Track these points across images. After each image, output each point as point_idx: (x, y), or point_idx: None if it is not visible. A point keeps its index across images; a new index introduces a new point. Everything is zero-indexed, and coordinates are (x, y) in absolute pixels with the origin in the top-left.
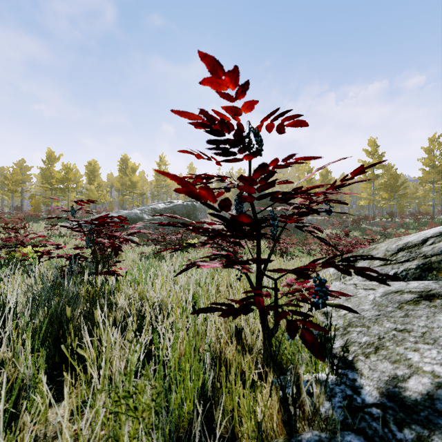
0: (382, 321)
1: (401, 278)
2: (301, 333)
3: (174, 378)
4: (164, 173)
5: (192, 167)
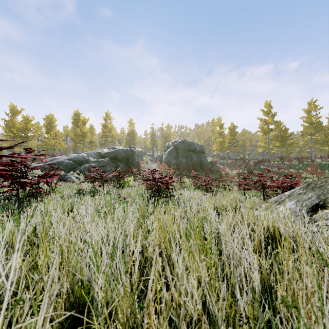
0: None
1: None
2: None
3: None
4: None
5: (131, 122)
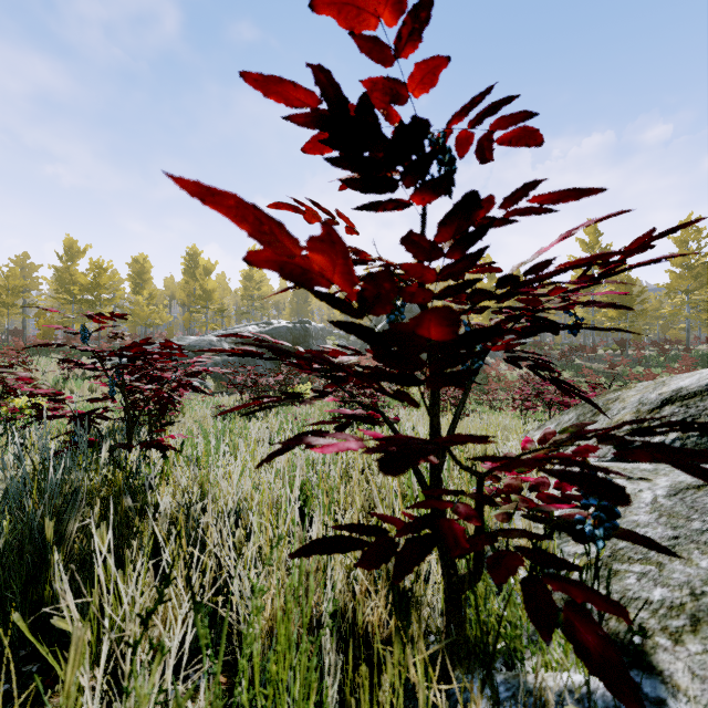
0: (689, 552)
1: None
2: (564, 619)
3: (260, 668)
4: (205, 193)
5: None
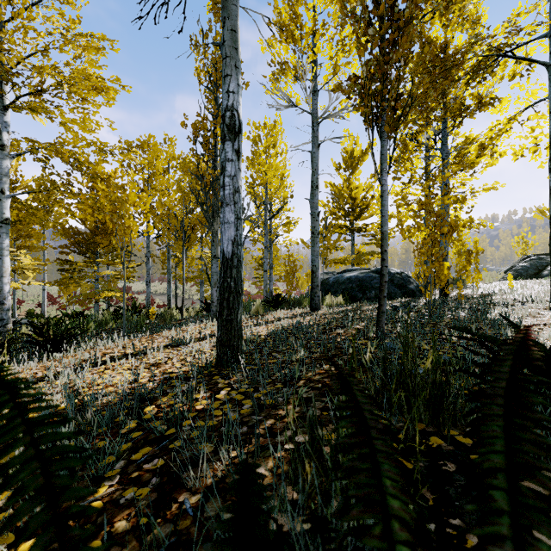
0: None
1: None
2: None
3: None
4: None
5: None
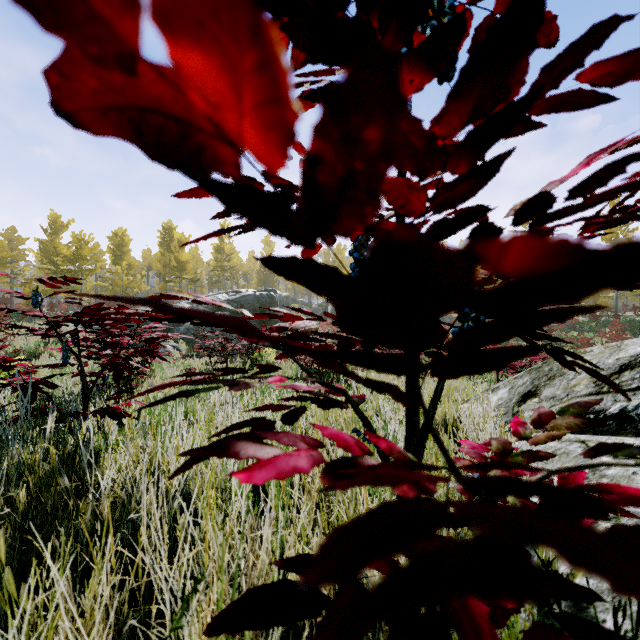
0: None
1: (636, 419)
2: None
3: None
4: None
5: (269, 241)
